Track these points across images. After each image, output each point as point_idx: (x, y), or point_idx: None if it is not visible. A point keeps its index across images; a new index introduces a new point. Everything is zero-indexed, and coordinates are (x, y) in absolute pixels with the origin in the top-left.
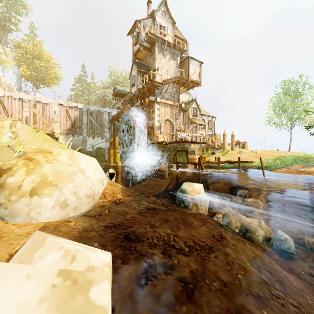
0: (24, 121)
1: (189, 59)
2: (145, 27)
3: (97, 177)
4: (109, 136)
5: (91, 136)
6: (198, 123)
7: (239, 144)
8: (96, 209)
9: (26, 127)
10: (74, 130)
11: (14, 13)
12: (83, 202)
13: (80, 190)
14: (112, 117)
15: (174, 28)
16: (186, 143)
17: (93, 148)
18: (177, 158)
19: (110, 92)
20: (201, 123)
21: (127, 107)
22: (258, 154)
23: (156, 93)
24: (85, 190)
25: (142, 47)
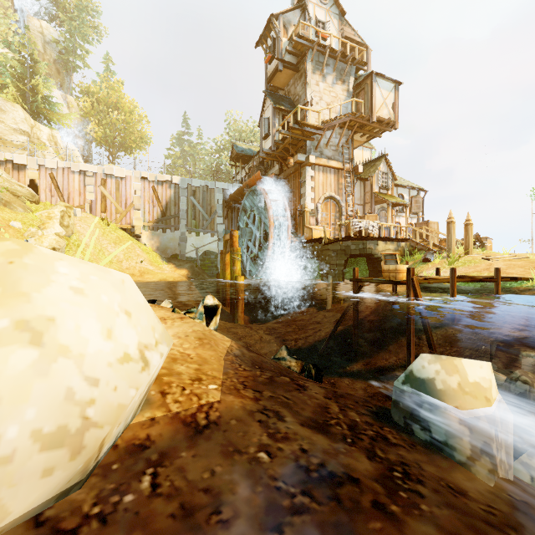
0: (88, 208)
1: (372, 78)
2: (288, 26)
3: (121, 344)
4: (223, 230)
5: (194, 231)
6: (392, 201)
7: (479, 243)
8: (110, 467)
9: (90, 218)
10: (166, 221)
11: (81, 39)
12: (17, 475)
13: (6, 417)
14: (229, 198)
15: (343, 24)
16: (369, 242)
17: (198, 253)
18: (355, 270)
19: (227, 157)
20: (397, 201)
21: (254, 176)
22: (534, 261)
23: (309, 148)
24: (37, 413)
25: (281, 64)
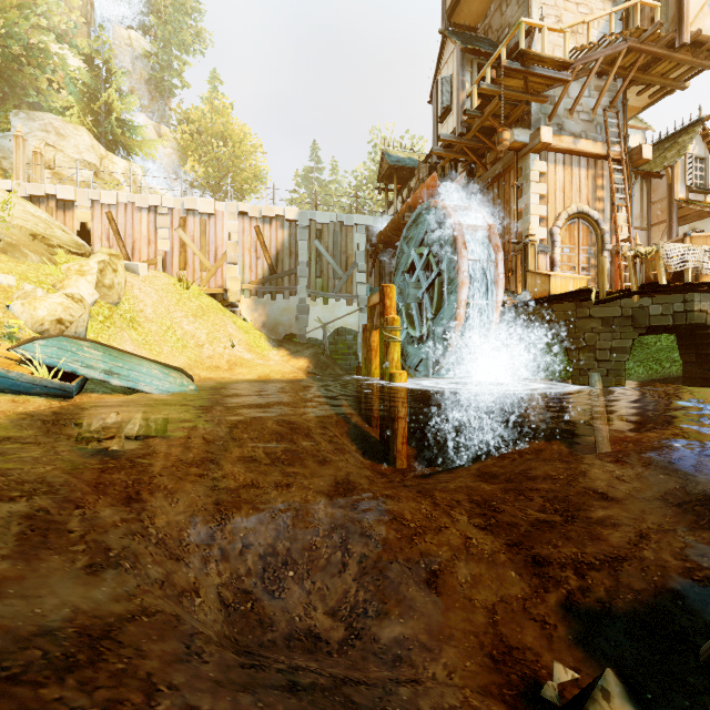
0: (160, 264)
1: None
2: None
3: None
4: (367, 288)
5: (320, 296)
6: None
7: None
8: None
9: (160, 277)
10: (277, 281)
11: (178, 49)
12: None
13: None
14: (377, 240)
15: None
16: (699, 296)
17: (326, 332)
18: None
19: (372, 193)
20: None
21: (424, 186)
22: None
23: (535, 119)
24: None
25: None
